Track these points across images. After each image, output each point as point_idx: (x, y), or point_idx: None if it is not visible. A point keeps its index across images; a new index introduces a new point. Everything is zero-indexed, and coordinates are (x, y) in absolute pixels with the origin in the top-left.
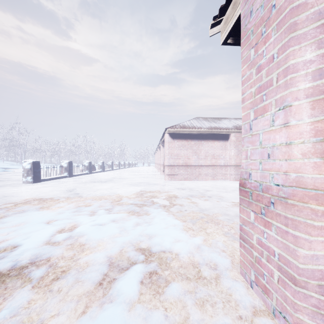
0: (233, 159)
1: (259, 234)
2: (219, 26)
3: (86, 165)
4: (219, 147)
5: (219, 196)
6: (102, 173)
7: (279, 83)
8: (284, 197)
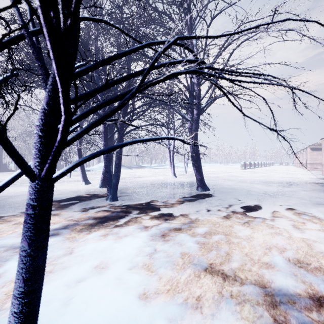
0: None
1: (322, 169)
2: (321, 140)
3: (252, 164)
4: None
5: None
6: (259, 168)
7: (323, 155)
8: (323, 165)
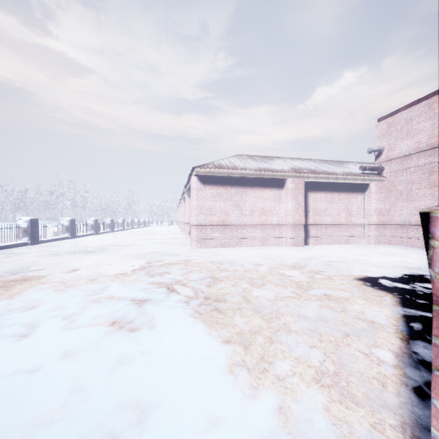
0: (291, 216)
1: None
2: None
3: (65, 225)
4: (272, 198)
5: (279, 275)
6: (93, 237)
7: None
8: None
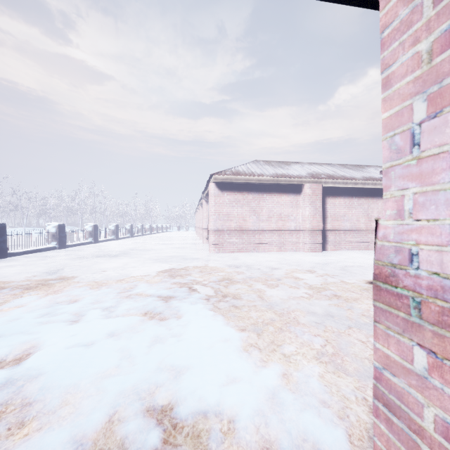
0: (308, 221)
1: (448, 411)
2: None
3: (89, 230)
4: (289, 204)
5: (294, 278)
6: (114, 242)
7: None
8: None
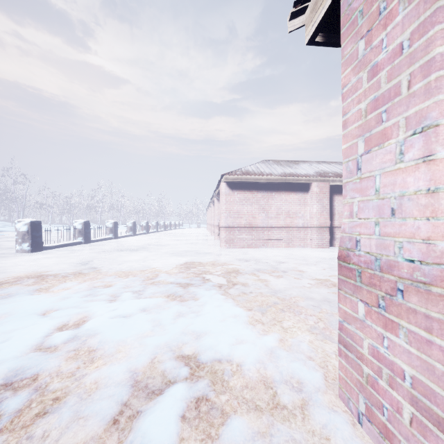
0: (316, 218)
1: (374, 339)
2: (303, 16)
3: (109, 227)
4: (297, 201)
5: (298, 271)
6: (132, 237)
7: (414, 89)
8: (424, 281)
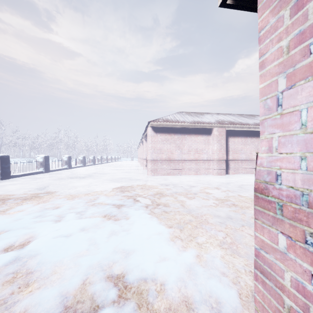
0: (216, 154)
1: (299, 274)
2: None
3: (65, 160)
4: (202, 142)
5: (205, 193)
6: (82, 168)
7: None
8: None
